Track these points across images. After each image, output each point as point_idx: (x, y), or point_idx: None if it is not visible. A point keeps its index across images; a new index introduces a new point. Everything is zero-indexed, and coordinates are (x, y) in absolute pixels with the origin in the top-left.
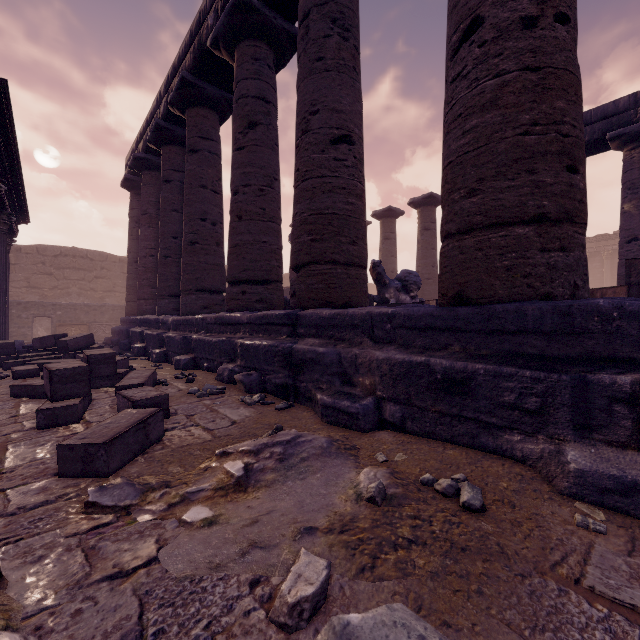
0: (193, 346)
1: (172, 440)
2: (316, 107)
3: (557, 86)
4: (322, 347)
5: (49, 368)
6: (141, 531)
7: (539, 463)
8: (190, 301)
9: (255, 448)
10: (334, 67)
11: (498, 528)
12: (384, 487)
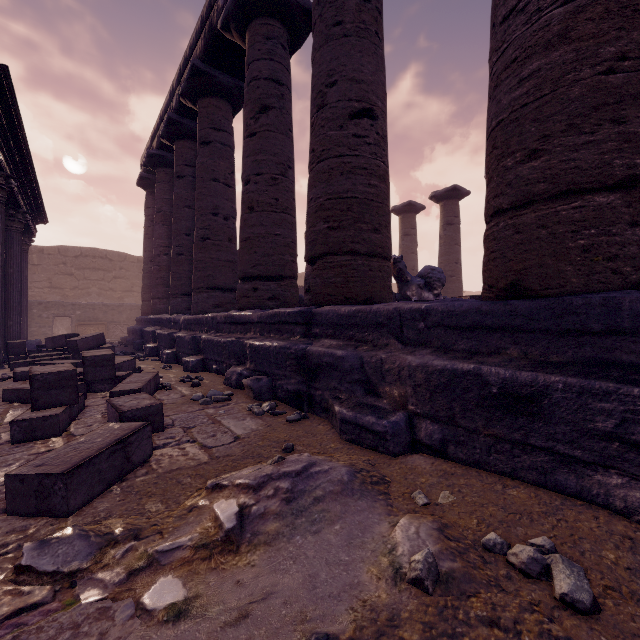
0: (202, 347)
1: (160, 461)
2: (333, 78)
3: None
4: (340, 349)
5: (31, 372)
6: (77, 624)
7: None
8: (201, 299)
9: (255, 482)
10: (354, 31)
11: None
12: (434, 559)
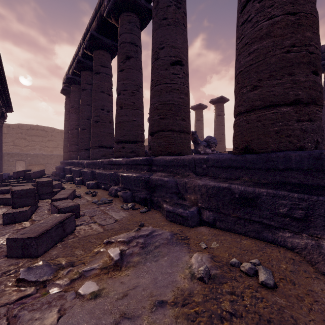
0: (96, 176)
1: (80, 232)
2: (162, 45)
3: (306, 23)
4: (166, 177)
5: (12, 189)
6: (50, 302)
7: (303, 251)
8: (95, 152)
9: (127, 240)
10: (172, 23)
11: (288, 302)
12: (208, 269)
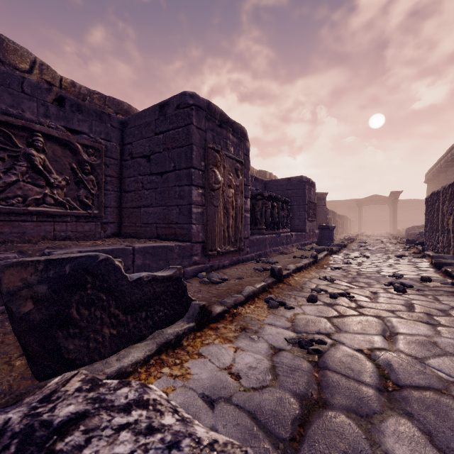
0: None
1: None
2: None
3: None
4: None
5: None
6: None
7: None
8: None
9: None
10: None
11: None
12: None
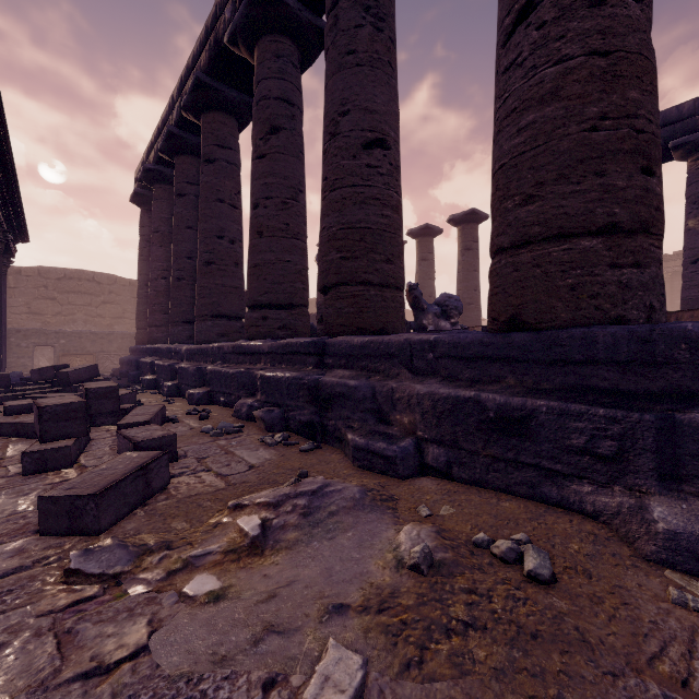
0: (208, 378)
1: (179, 488)
2: (346, 107)
3: (630, 73)
4: (353, 380)
5: (39, 404)
6: (131, 608)
7: (615, 520)
8: (206, 328)
9: (274, 500)
10: (367, 61)
11: (574, 606)
12: (430, 551)
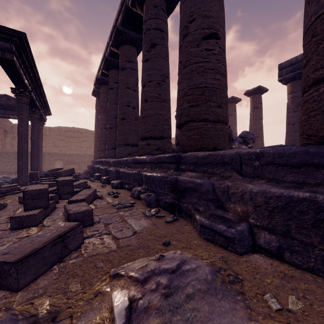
0: (120, 175)
1: (87, 248)
2: (193, 17)
3: None
4: (199, 179)
5: (25, 189)
6: None
7: None
8: (121, 150)
9: (142, 277)
10: None
11: None
12: None
